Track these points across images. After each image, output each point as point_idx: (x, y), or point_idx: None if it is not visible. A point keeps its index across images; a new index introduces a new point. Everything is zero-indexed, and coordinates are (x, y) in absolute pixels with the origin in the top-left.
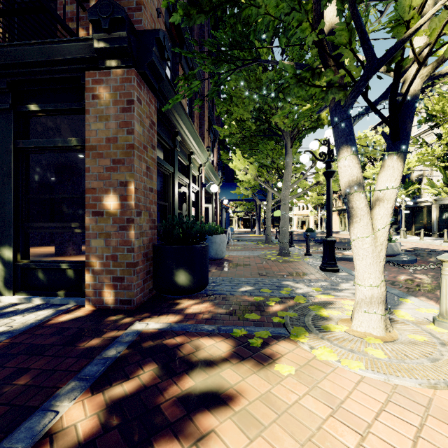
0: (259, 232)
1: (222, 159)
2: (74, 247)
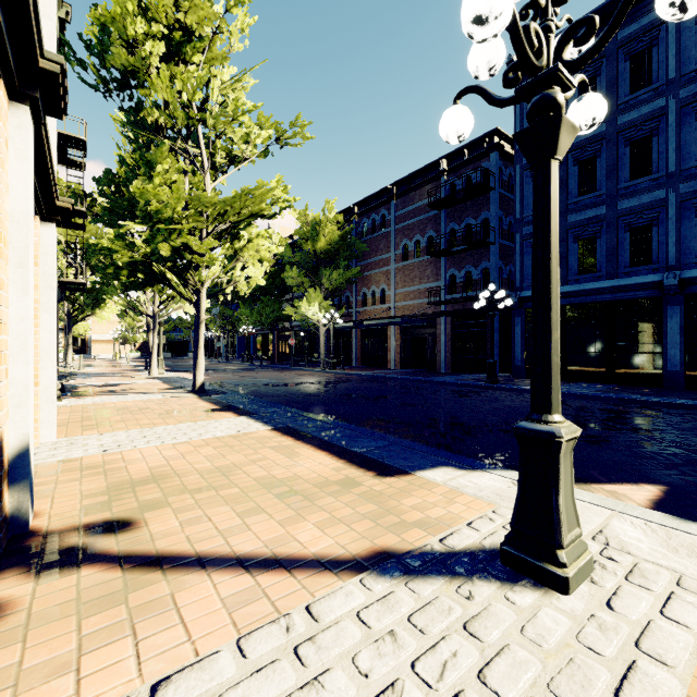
0: None
1: None
2: None
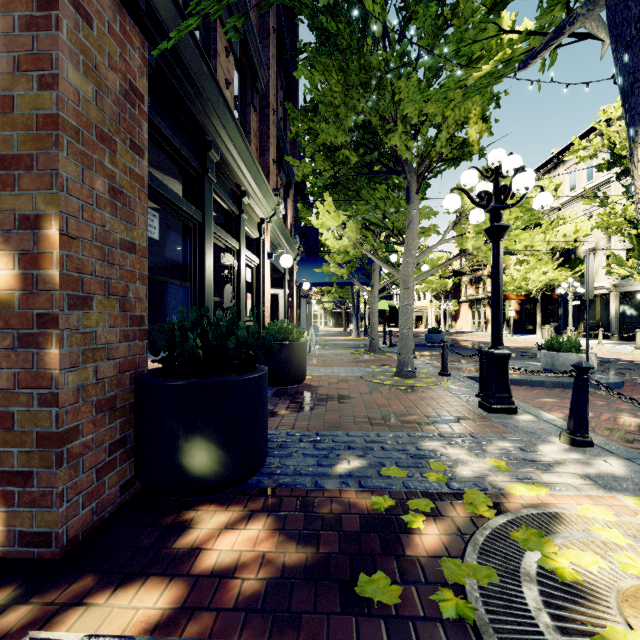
0: (357, 332)
1: (300, 217)
2: None
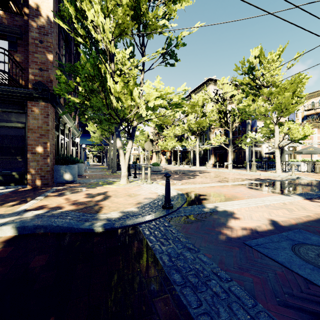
0: (106, 164)
1: (81, 120)
2: None
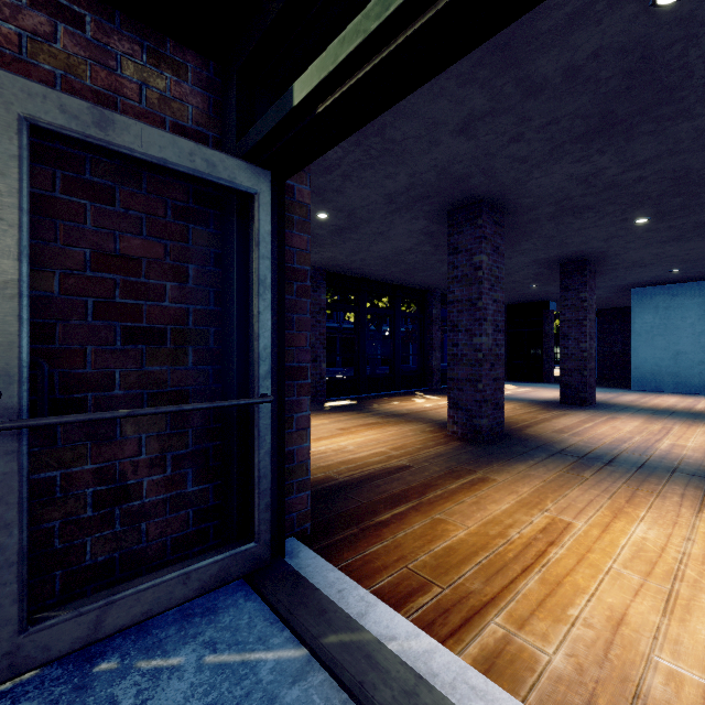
0: None
1: None
2: (457, 415)
